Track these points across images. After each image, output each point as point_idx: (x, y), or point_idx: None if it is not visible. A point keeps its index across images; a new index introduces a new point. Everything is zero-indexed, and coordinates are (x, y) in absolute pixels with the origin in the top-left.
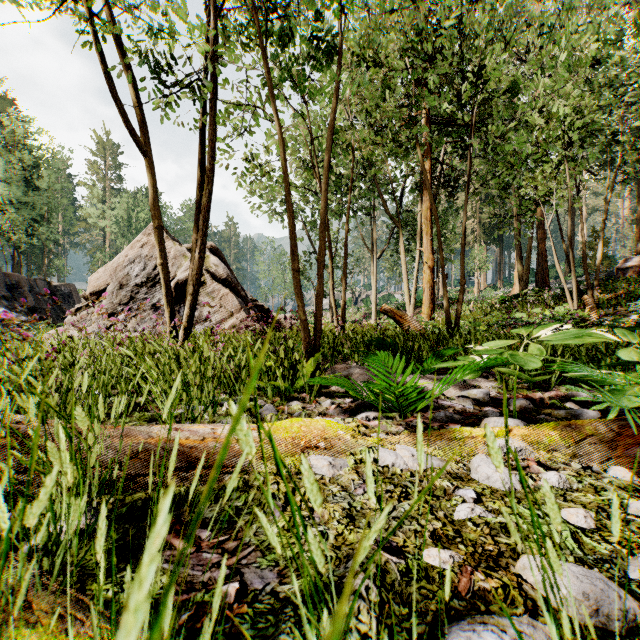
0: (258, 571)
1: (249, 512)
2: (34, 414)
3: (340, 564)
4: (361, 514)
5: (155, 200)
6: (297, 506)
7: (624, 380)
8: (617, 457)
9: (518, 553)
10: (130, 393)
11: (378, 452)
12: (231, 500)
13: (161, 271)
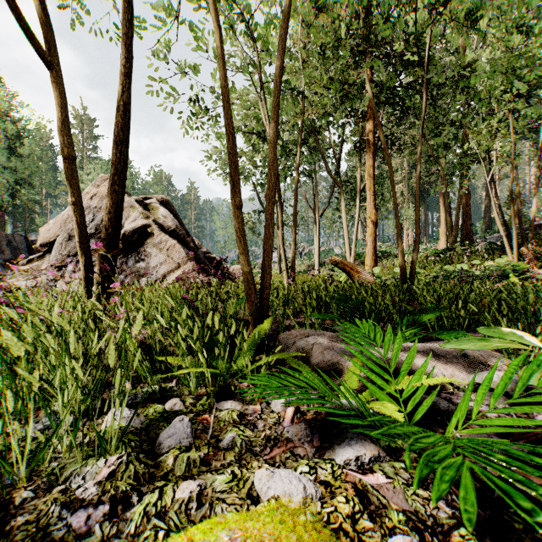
0: None
1: None
2: None
3: None
4: None
5: (65, 124)
6: None
7: None
8: None
9: None
10: None
11: None
12: None
13: (73, 212)
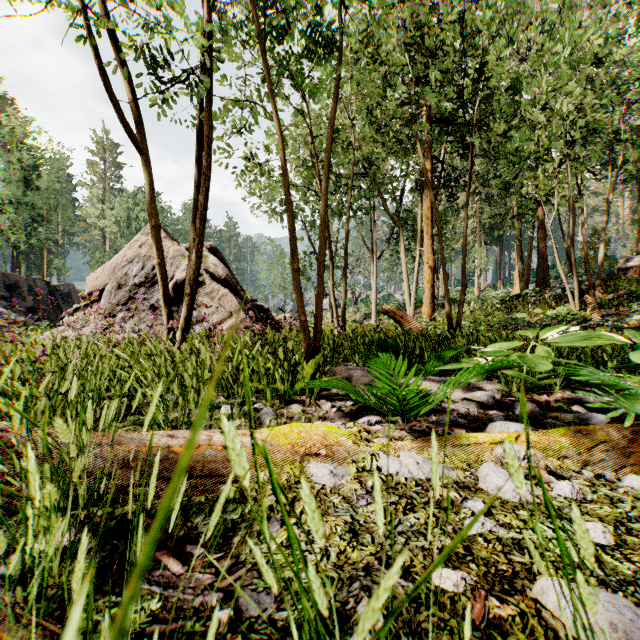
0: (254, 594)
1: (245, 526)
2: (16, 423)
3: (343, 586)
4: (364, 528)
5: (152, 199)
6: (296, 538)
7: (637, 384)
8: (631, 465)
9: (534, 574)
10: (125, 396)
11: (387, 474)
12: (227, 512)
13: (158, 271)
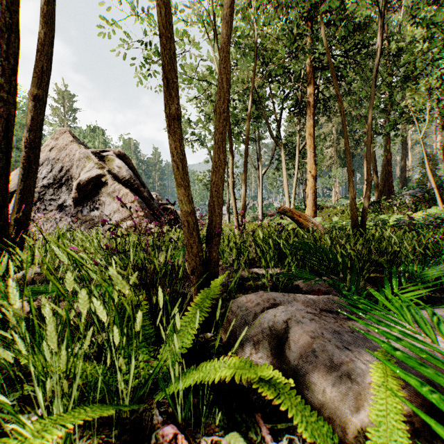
0: None
1: None
2: None
3: None
4: None
5: None
6: None
7: None
8: None
9: None
10: None
11: None
12: None
13: None
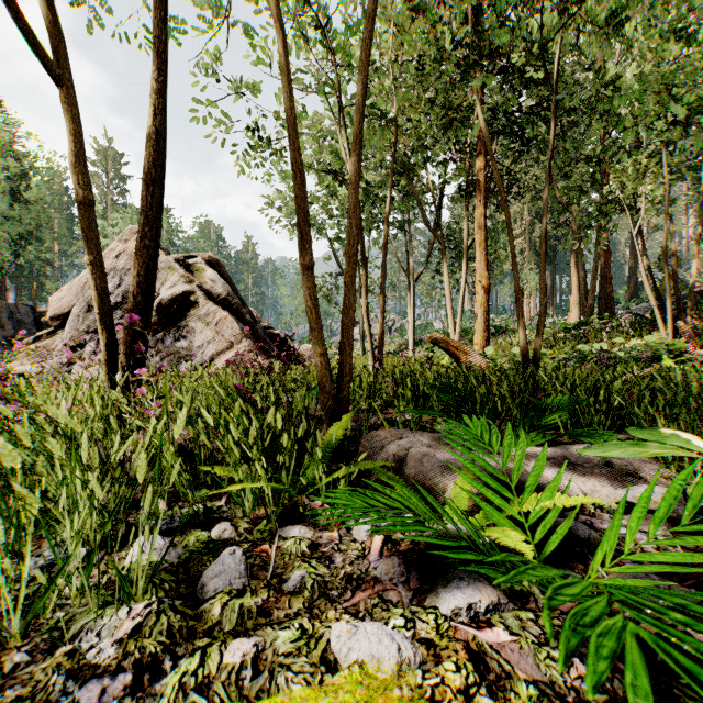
0: None
1: None
2: None
3: None
4: None
5: (81, 158)
6: None
7: None
8: None
9: None
10: None
11: None
12: None
13: (92, 274)
